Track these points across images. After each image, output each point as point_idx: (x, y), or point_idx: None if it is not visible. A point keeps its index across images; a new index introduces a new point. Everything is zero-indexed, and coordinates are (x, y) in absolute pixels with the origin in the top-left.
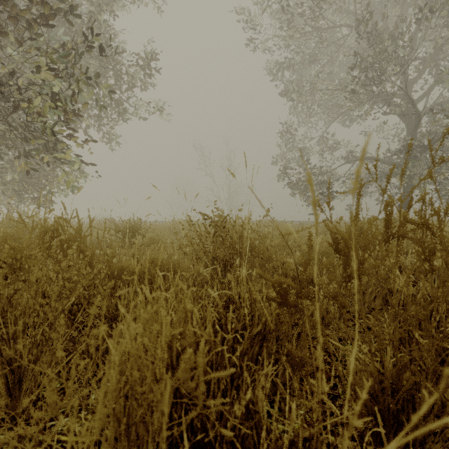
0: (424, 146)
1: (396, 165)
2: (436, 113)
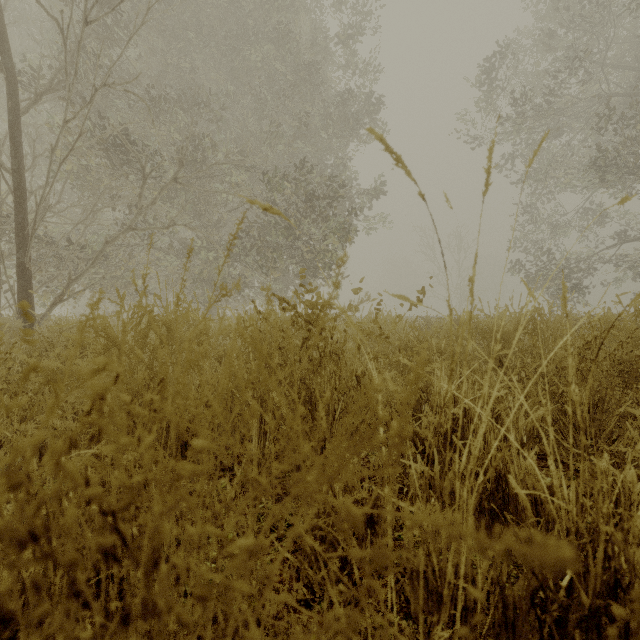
0: None
1: None
2: None
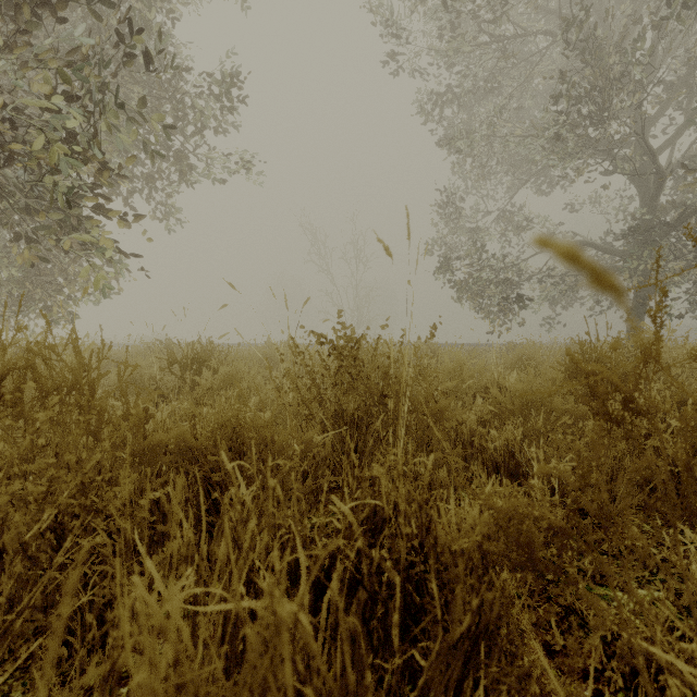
0: (669, 225)
1: (622, 255)
2: (691, 170)
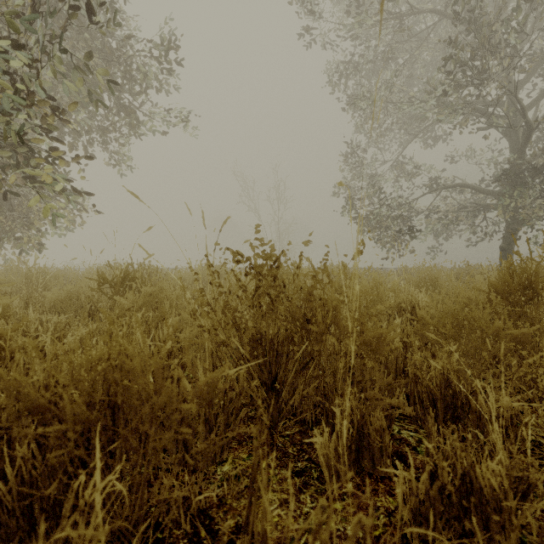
0: (536, 169)
1: (496, 195)
2: None
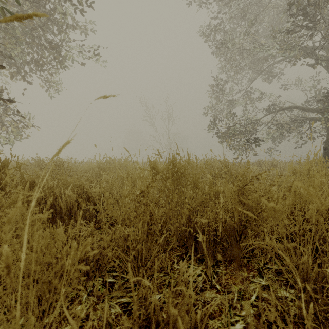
0: None
1: (321, 111)
2: None
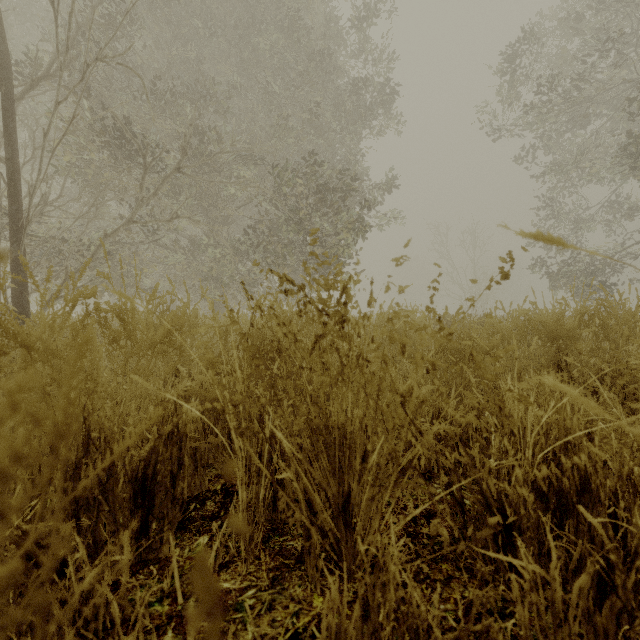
0: None
1: None
2: None
